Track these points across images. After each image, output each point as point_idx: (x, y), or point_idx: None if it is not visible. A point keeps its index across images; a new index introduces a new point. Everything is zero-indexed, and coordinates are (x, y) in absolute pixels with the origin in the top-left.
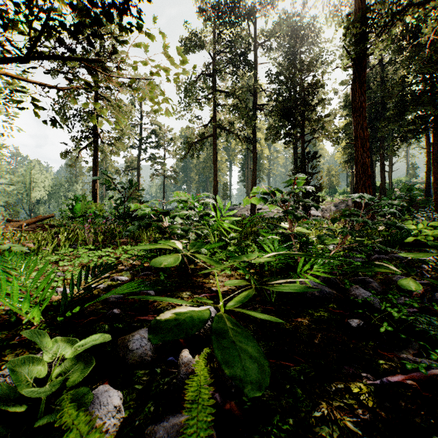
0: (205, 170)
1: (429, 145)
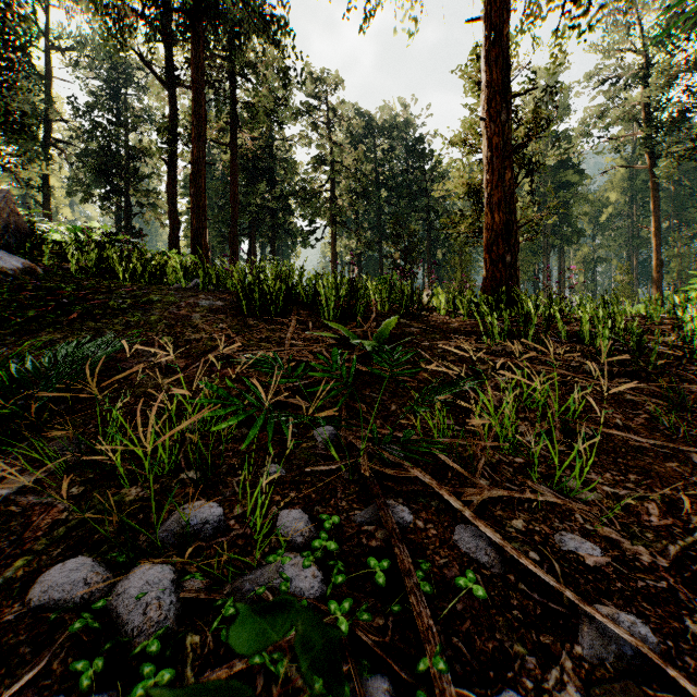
0: None
1: (265, 254)
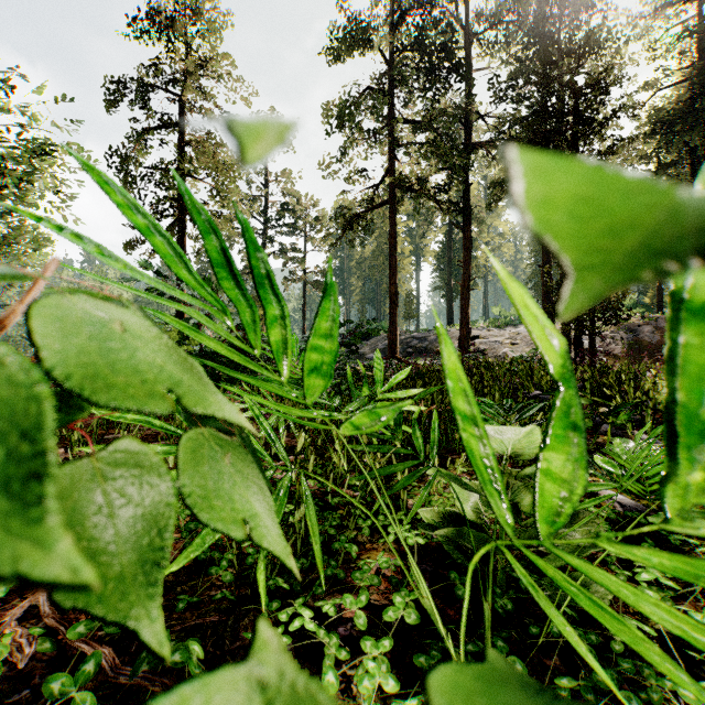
0: (375, 270)
1: None
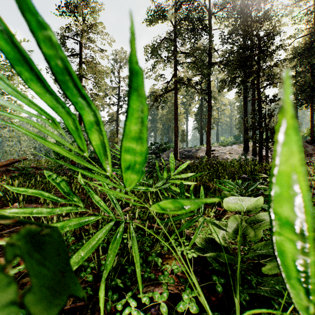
0: (167, 120)
1: None
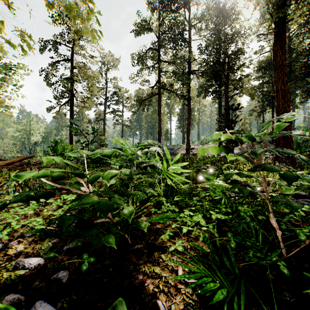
0: (152, 120)
1: None
